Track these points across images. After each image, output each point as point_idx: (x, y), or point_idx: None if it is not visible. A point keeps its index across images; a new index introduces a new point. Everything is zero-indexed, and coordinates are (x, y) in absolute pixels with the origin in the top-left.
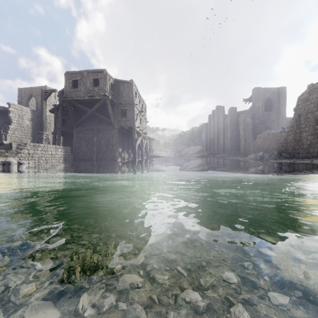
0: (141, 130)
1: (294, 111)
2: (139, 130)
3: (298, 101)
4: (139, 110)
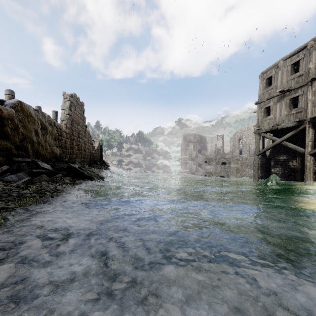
0: (273, 126)
1: (70, 110)
2: (273, 127)
3: (71, 101)
4: (296, 81)
